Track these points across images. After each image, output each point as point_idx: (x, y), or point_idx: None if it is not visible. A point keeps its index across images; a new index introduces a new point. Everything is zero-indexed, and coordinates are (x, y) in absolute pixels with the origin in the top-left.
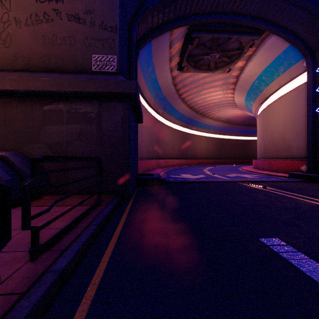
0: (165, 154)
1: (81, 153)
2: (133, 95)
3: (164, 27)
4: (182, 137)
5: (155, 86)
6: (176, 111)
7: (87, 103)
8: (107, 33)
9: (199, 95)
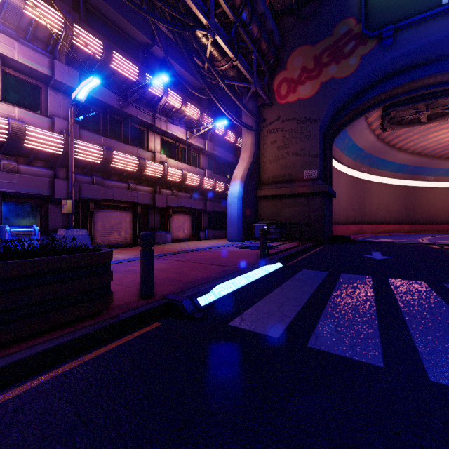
0: (373, 218)
1: (300, 221)
2: (326, 192)
3: (355, 117)
4: (404, 194)
5: (355, 149)
6: (391, 163)
7: (303, 197)
8: (312, 158)
9: (426, 139)
